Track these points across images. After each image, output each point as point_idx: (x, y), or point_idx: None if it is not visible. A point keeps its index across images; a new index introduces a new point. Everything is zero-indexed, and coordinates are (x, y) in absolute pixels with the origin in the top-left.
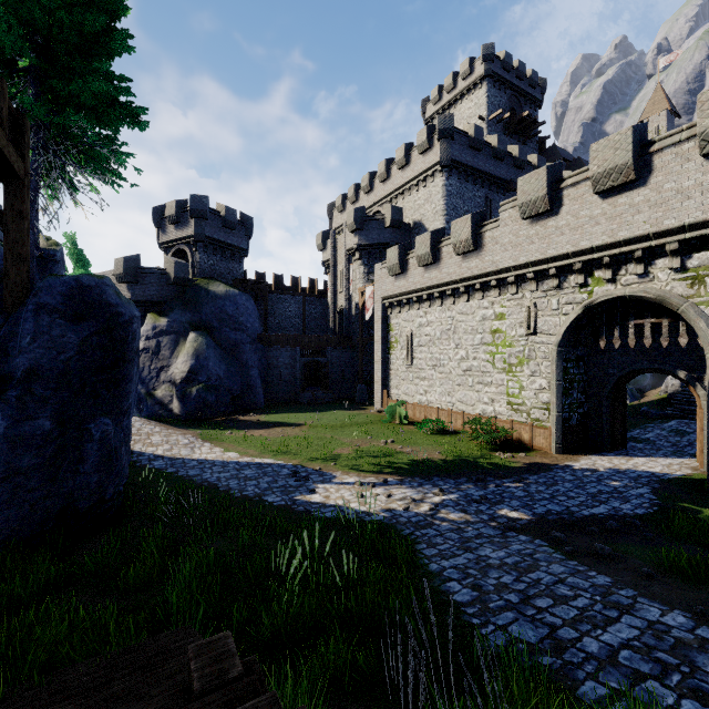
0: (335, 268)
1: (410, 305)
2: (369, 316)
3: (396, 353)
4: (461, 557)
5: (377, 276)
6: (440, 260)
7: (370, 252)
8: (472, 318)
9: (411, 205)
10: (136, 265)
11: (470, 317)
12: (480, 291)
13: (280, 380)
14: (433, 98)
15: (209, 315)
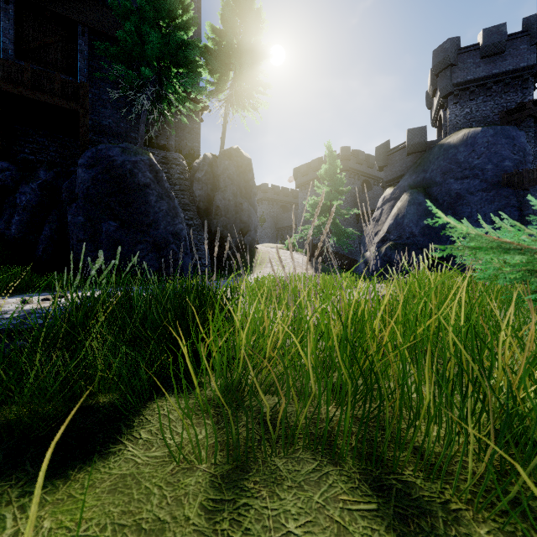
0: None
1: None
2: None
3: None
4: None
5: None
6: None
7: None
8: None
9: None
10: (386, 150)
11: None
12: None
13: None
14: None
15: (435, 171)
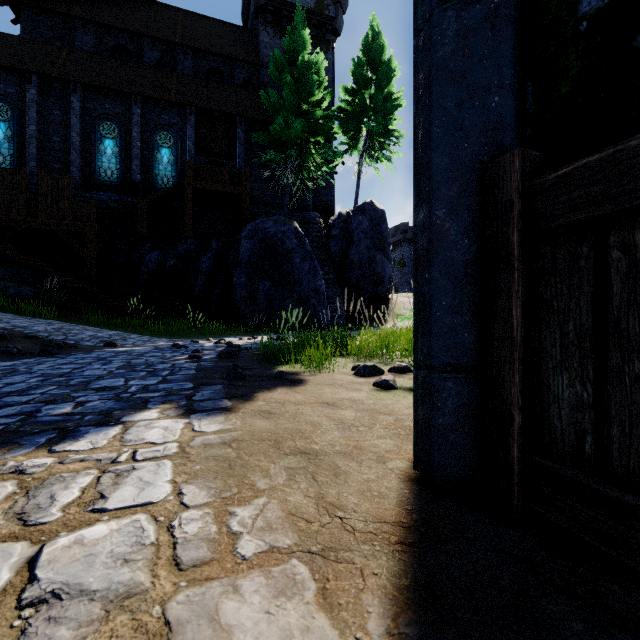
0: None
1: None
2: None
3: None
4: (112, 333)
5: None
6: None
7: None
8: None
9: None
10: None
11: None
12: None
13: None
14: None
15: None
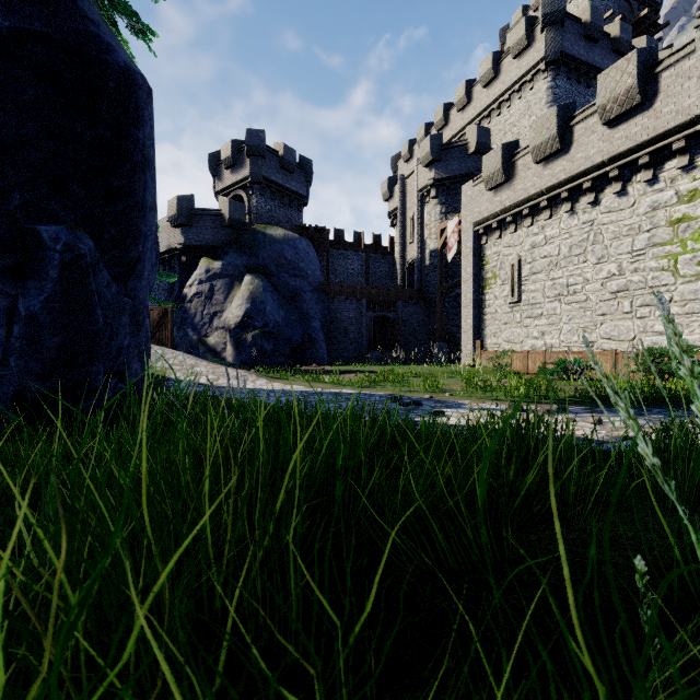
0: (403, 217)
1: (516, 223)
2: (452, 255)
3: (493, 292)
4: None
5: (466, 198)
6: (571, 144)
7: (449, 187)
8: (630, 213)
9: (500, 127)
10: (190, 206)
11: (625, 212)
12: (647, 168)
13: (344, 337)
14: (515, 22)
15: (267, 259)
